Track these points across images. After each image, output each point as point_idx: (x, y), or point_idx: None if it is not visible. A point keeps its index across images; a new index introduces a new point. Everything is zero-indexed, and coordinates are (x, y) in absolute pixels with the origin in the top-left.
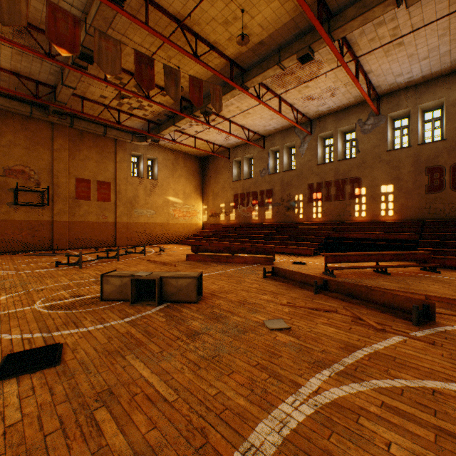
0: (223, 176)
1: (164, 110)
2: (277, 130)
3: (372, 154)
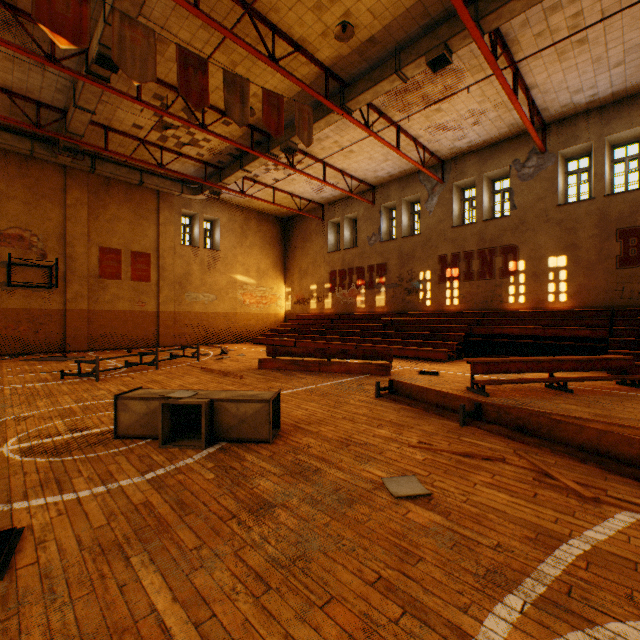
0: (314, 245)
1: (227, 147)
2: (393, 176)
3: (535, 210)
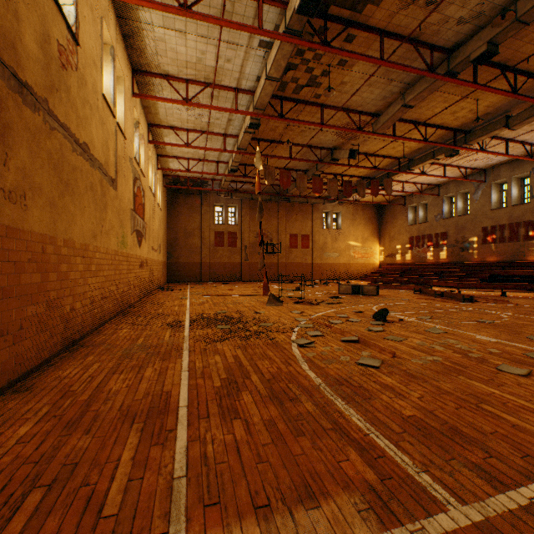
0: (398, 221)
1: None
2: (450, 179)
3: None
